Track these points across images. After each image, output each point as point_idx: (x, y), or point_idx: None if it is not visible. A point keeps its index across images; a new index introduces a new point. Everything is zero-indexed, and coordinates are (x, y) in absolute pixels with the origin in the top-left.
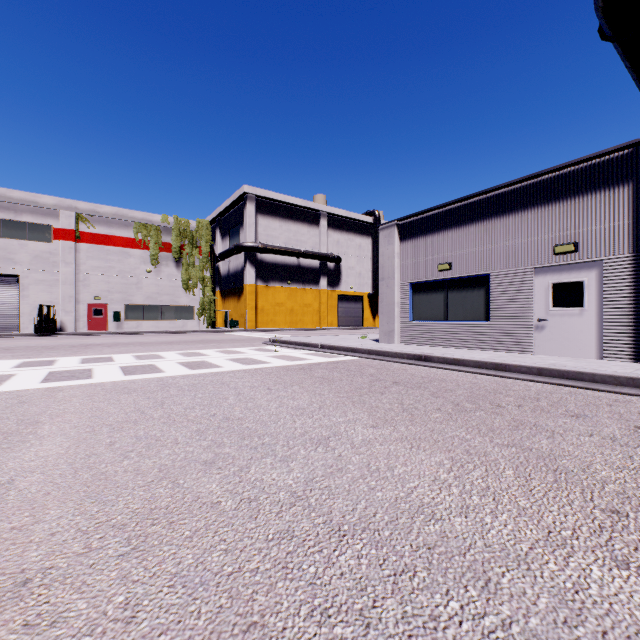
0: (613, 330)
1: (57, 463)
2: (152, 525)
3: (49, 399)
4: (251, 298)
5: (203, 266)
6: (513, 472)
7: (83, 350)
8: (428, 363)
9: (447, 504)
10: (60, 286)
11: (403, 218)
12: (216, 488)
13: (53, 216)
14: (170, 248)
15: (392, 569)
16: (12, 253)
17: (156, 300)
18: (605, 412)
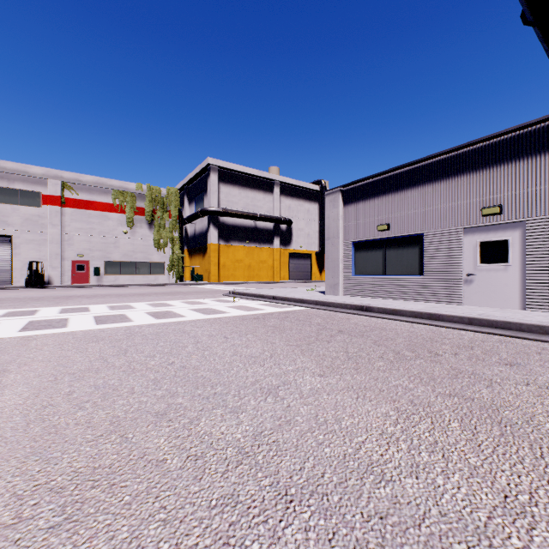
0: (535, 284)
1: (12, 415)
2: (92, 488)
3: (22, 347)
4: (214, 255)
5: (172, 228)
6: (459, 424)
7: (64, 301)
8: (369, 313)
9: (396, 462)
10: (48, 245)
11: (346, 185)
12: (164, 443)
13: (41, 184)
14: (144, 212)
15: (342, 546)
16: (5, 216)
17: (131, 257)
18: (536, 360)
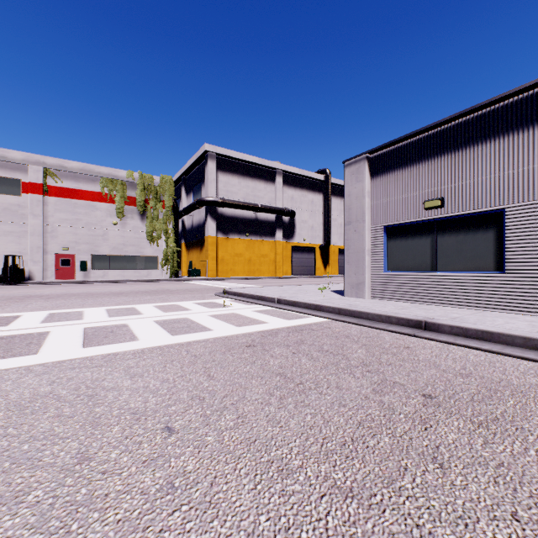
0: None
1: None
2: None
3: None
4: (212, 249)
5: (166, 219)
6: None
7: (8, 304)
8: (436, 334)
9: None
10: (28, 237)
11: (376, 149)
12: None
13: (21, 170)
14: (135, 202)
15: None
16: None
17: (122, 251)
18: None
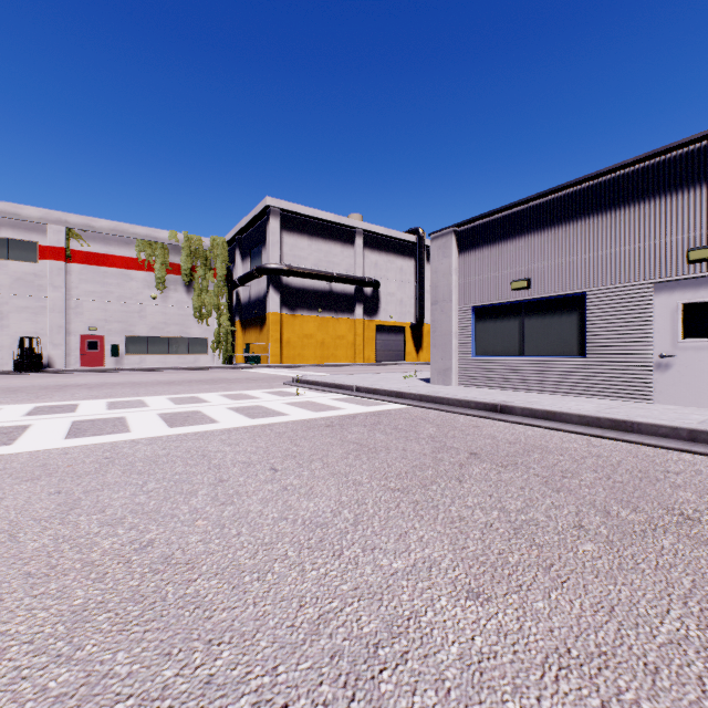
0: None
1: None
2: None
3: None
4: (275, 329)
5: (218, 291)
6: None
7: (51, 394)
8: (508, 416)
9: None
10: (47, 314)
11: (463, 222)
12: None
13: (38, 231)
14: (179, 270)
15: None
16: None
17: (163, 331)
18: None
